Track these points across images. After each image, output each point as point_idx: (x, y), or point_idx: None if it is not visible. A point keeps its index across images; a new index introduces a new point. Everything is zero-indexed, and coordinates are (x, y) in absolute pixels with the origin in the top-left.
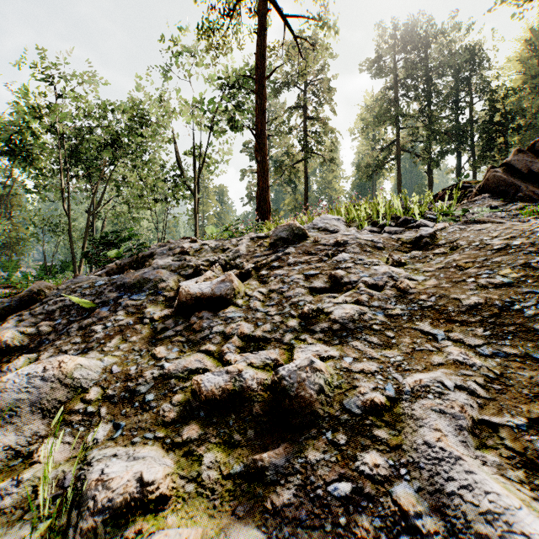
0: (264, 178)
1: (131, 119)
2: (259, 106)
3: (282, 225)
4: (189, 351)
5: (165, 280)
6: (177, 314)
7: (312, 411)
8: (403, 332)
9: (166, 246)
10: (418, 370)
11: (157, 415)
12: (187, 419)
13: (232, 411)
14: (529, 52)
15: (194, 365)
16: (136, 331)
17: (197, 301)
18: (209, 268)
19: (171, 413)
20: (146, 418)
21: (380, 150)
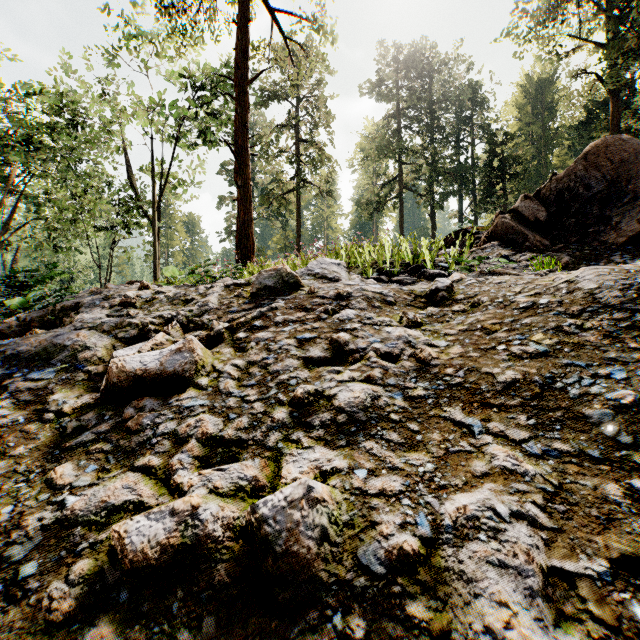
0: (246, 207)
1: (59, 114)
2: (240, 116)
3: (268, 269)
4: (116, 467)
5: (90, 346)
6: (105, 401)
7: (311, 577)
8: (430, 423)
9: (102, 293)
10: (458, 486)
11: (39, 606)
12: (95, 609)
13: (178, 582)
14: (525, 99)
15: (119, 497)
16: (28, 435)
17: (137, 381)
18: (162, 327)
19: (65, 600)
20: (15, 618)
21: (381, 186)
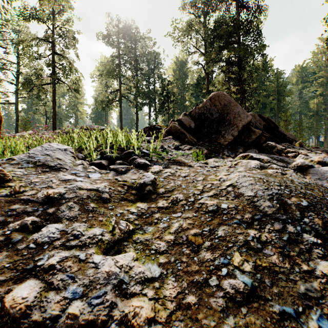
0: None
1: None
2: None
3: None
4: None
5: None
6: None
7: None
8: None
9: None
10: None
11: None
12: None
13: None
14: (176, 67)
15: None
16: None
17: None
18: None
19: None
20: None
21: (110, 93)
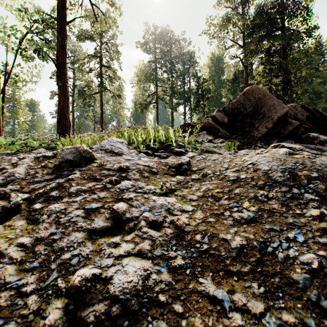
0: (64, 100)
1: None
2: (60, 42)
3: (69, 147)
4: None
5: None
6: None
7: None
8: (191, 302)
9: None
10: None
11: None
12: None
13: None
14: (211, 64)
15: None
16: None
17: None
18: None
19: None
20: None
21: (147, 96)
